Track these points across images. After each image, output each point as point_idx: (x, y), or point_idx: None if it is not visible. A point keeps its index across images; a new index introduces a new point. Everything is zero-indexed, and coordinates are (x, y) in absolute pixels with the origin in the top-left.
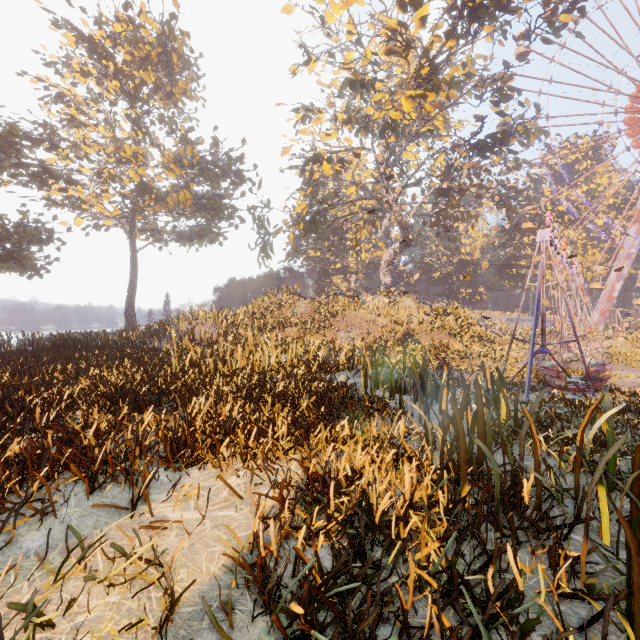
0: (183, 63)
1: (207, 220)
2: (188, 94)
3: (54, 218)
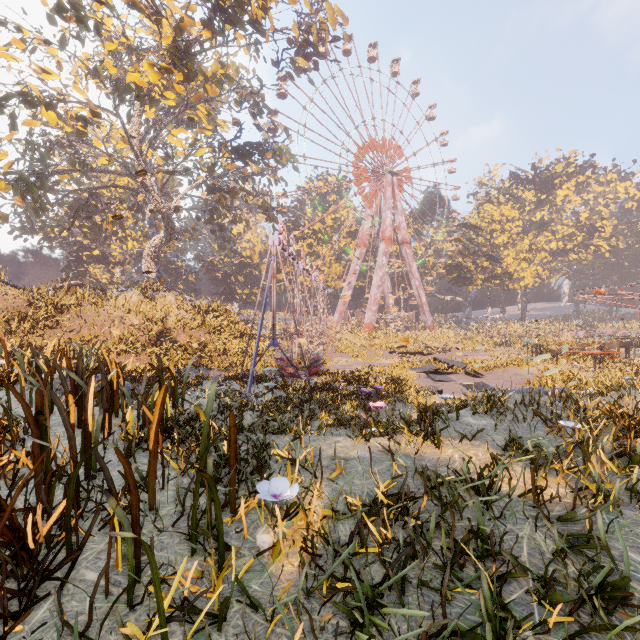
0: None
1: None
2: None
3: None
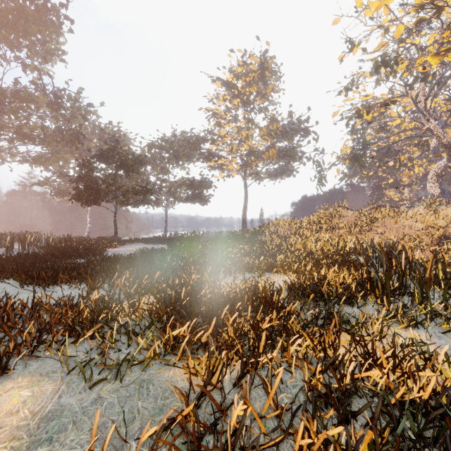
0: (271, 73)
1: (285, 163)
2: (274, 91)
3: (212, 175)
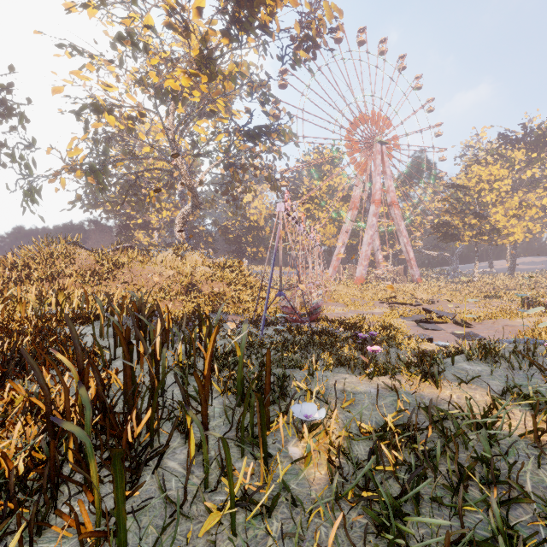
0: None
1: None
2: None
3: None
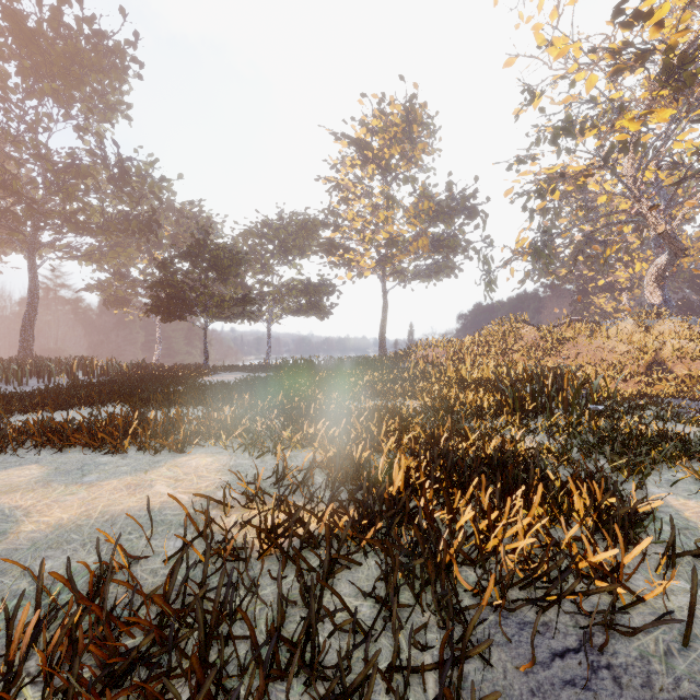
0: (422, 127)
1: (443, 257)
2: (426, 152)
3: (336, 276)
